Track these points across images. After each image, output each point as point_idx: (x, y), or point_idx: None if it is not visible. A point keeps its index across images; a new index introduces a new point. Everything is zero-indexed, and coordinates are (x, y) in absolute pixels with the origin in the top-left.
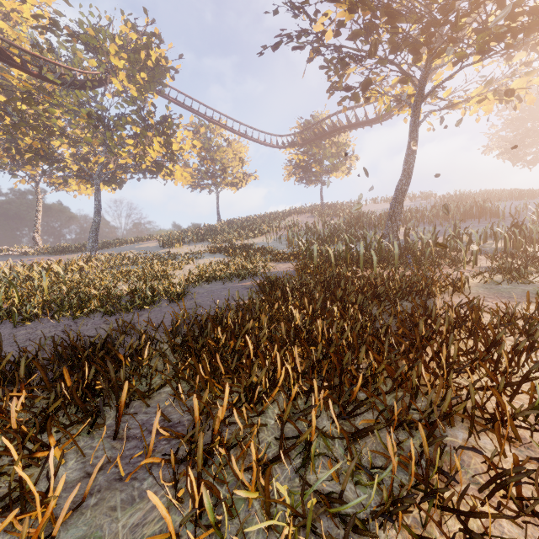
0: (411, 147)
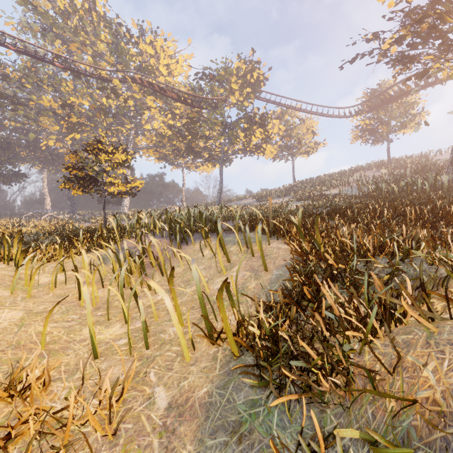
0: None
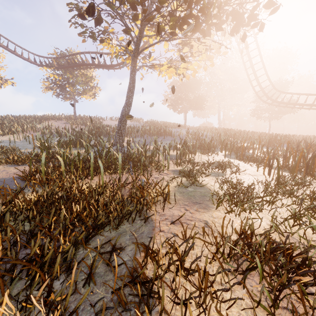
0: (131, 84)
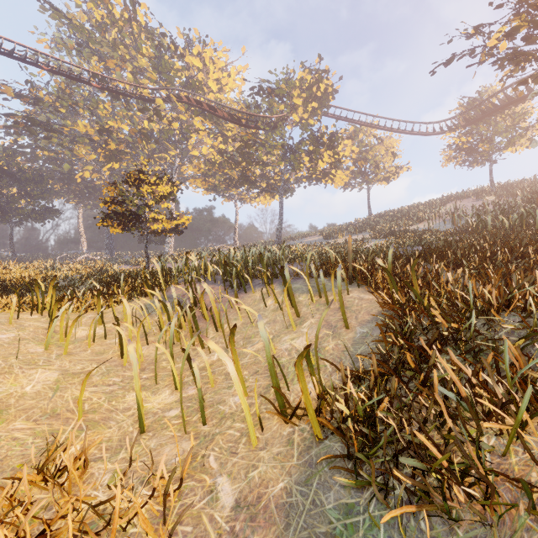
0: None
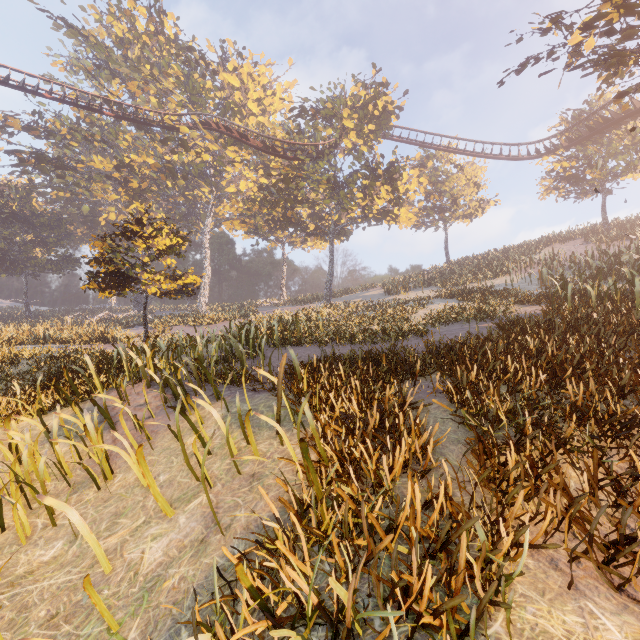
0: None
